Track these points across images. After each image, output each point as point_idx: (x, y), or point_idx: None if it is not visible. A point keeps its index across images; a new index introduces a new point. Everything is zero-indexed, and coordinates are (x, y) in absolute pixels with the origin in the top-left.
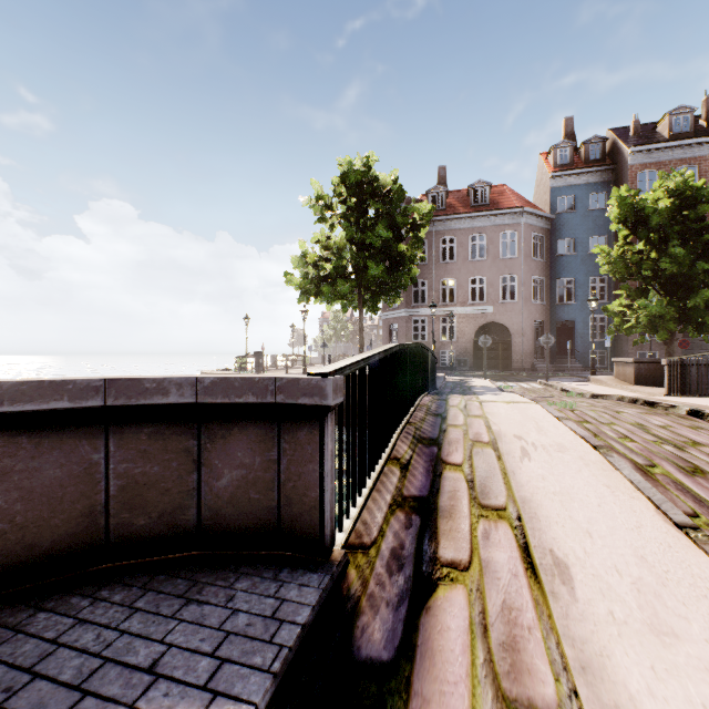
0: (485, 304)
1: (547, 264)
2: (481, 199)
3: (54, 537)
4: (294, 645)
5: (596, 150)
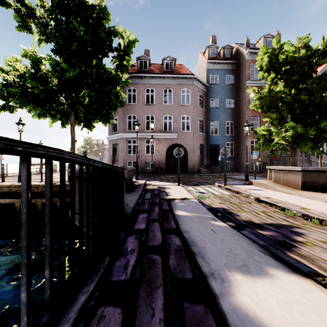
0: (173, 132)
1: (205, 112)
2: (170, 68)
3: None
4: None
5: (228, 52)
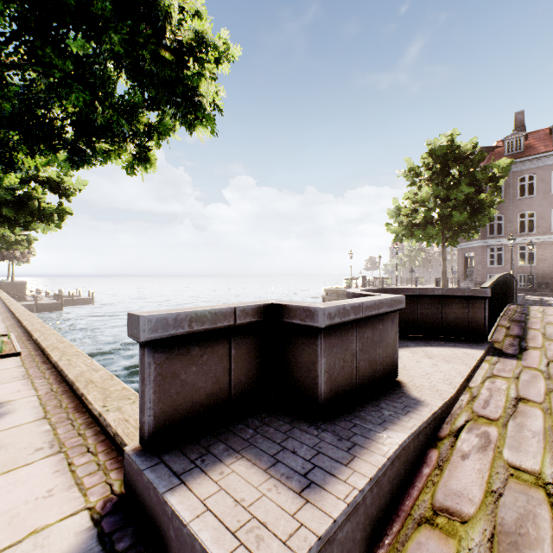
0: None
1: None
2: None
3: (407, 326)
4: (487, 348)
5: None
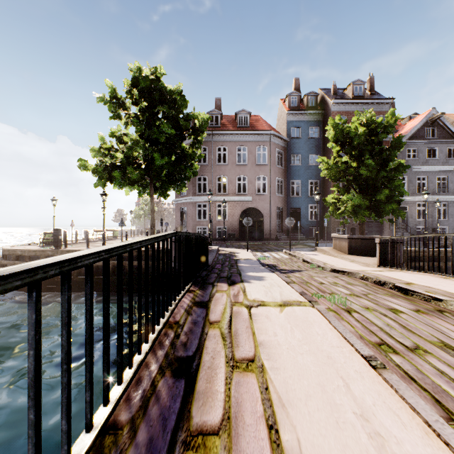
0: (247, 195)
1: (285, 170)
2: (244, 123)
3: None
4: None
5: (313, 100)
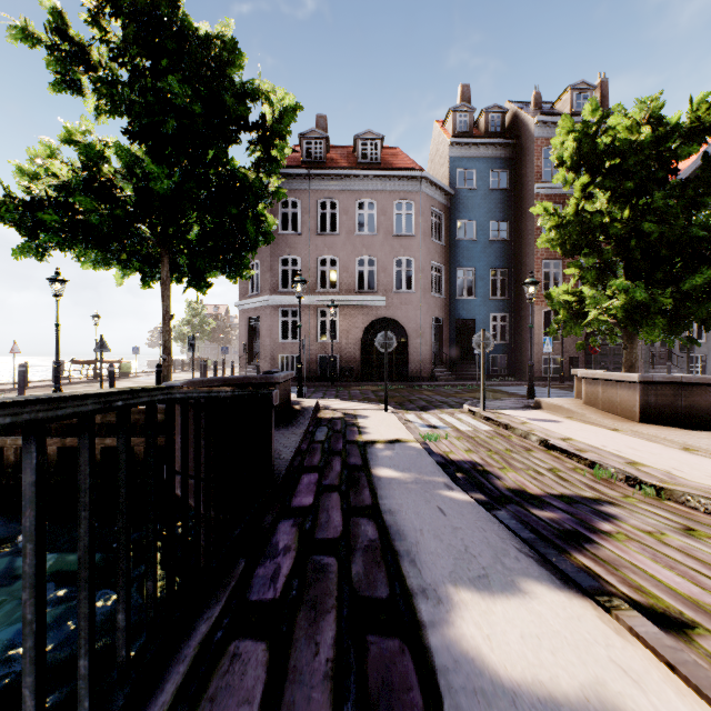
0: (376, 293)
1: (447, 249)
2: (371, 156)
3: None
4: None
5: (496, 121)
